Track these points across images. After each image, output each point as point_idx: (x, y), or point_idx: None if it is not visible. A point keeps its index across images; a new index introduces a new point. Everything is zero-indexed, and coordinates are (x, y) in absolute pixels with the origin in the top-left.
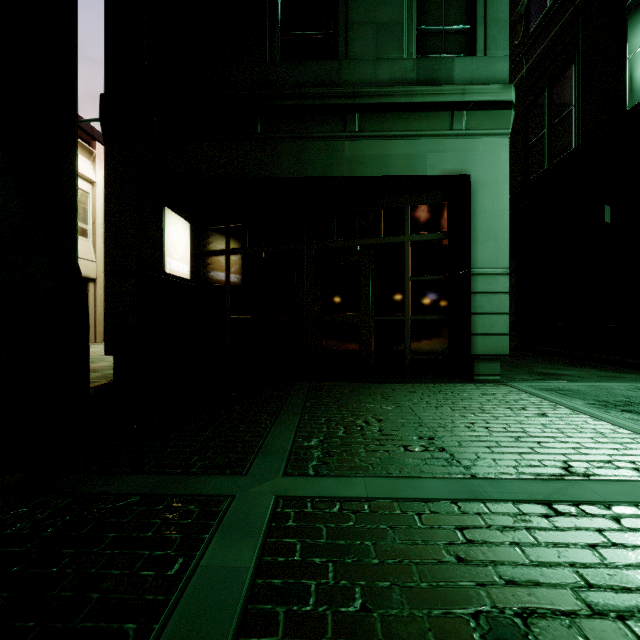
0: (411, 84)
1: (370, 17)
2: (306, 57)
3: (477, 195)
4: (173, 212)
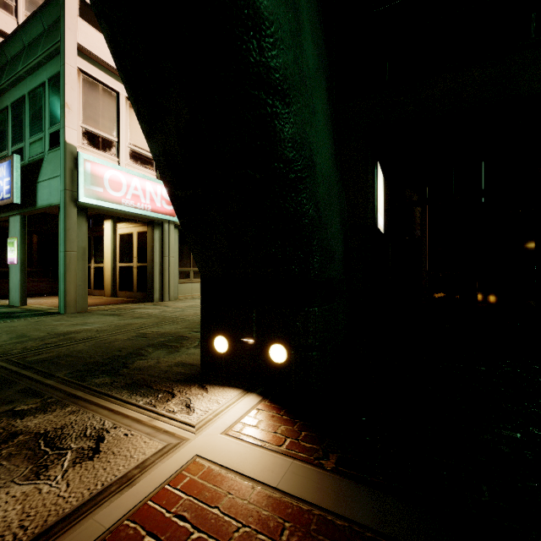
0: None
1: None
2: None
3: None
4: (379, 165)
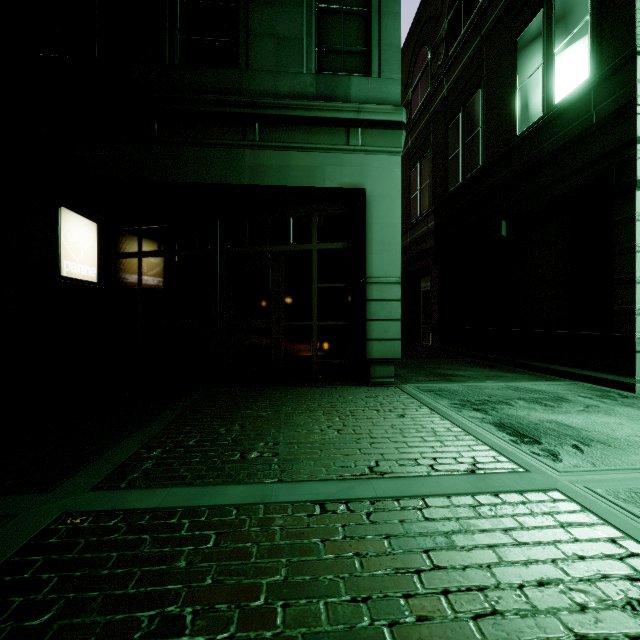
0: (310, 98)
1: (271, 30)
2: (208, 63)
3: (372, 208)
4: (73, 212)
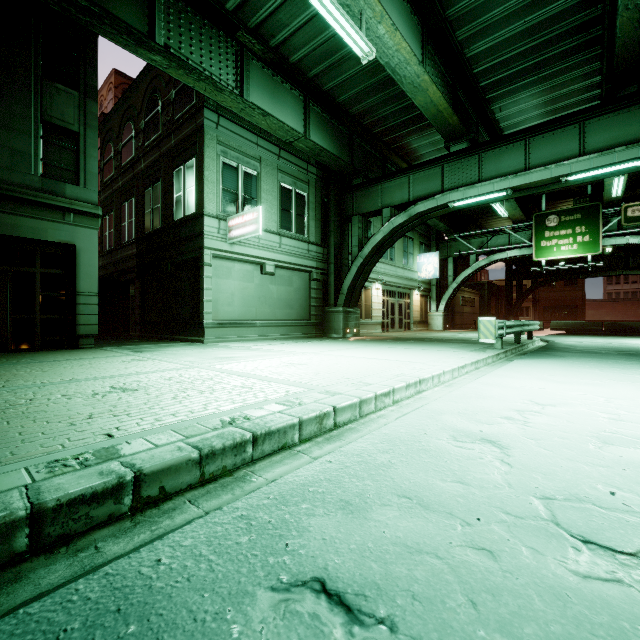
0: (38, 190)
1: (7, 144)
2: None
3: (81, 256)
4: None
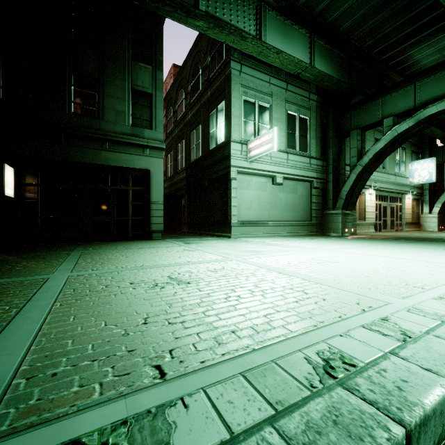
0: (129, 135)
1: (113, 107)
2: (85, 115)
3: (153, 177)
4: (7, 165)
